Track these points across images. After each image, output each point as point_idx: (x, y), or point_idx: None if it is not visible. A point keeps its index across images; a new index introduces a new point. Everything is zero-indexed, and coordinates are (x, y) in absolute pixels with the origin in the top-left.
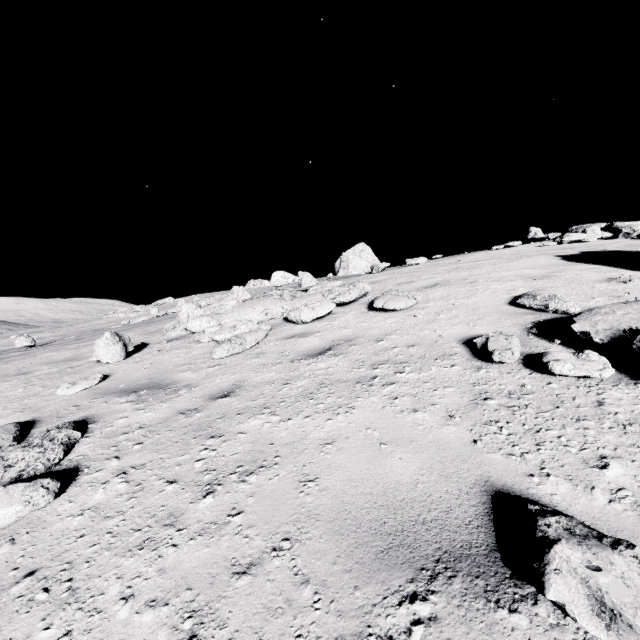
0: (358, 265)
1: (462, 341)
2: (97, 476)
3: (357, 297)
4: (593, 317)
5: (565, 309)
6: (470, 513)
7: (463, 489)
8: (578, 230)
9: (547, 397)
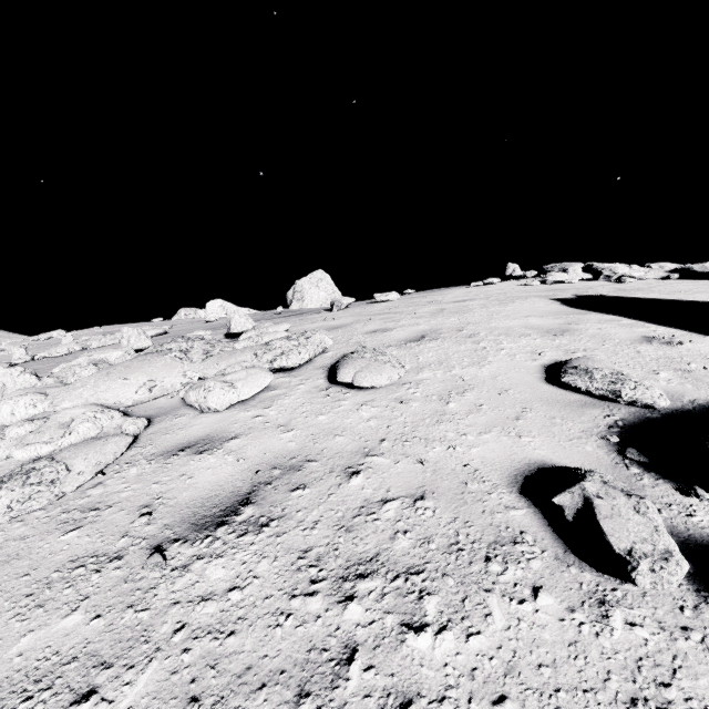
0: (315, 297)
1: (517, 484)
2: None
3: (311, 357)
4: None
5: (650, 401)
6: None
7: None
8: (554, 269)
9: None
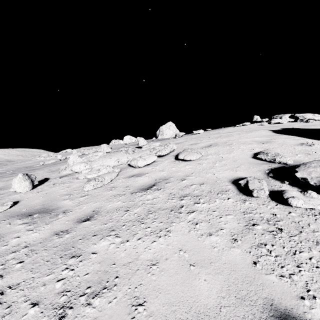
0: (168, 133)
1: (231, 181)
2: None
3: (169, 152)
4: (308, 169)
5: (285, 161)
6: None
7: (256, 314)
8: (277, 117)
9: (292, 223)
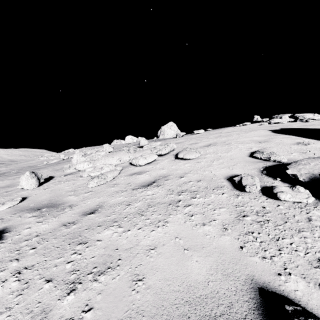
0: (169, 133)
1: (227, 178)
2: (0, 275)
3: (169, 151)
4: (298, 166)
5: (279, 160)
6: (245, 308)
7: (238, 286)
8: (277, 117)
9: (279, 215)
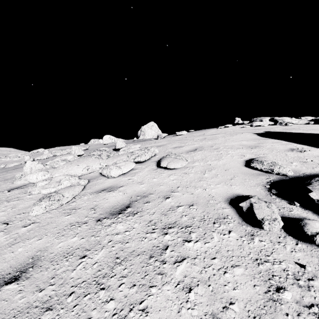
0: (150, 133)
1: (228, 201)
2: None
3: (150, 157)
4: None
5: (285, 173)
6: None
7: None
8: (257, 120)
9: None
